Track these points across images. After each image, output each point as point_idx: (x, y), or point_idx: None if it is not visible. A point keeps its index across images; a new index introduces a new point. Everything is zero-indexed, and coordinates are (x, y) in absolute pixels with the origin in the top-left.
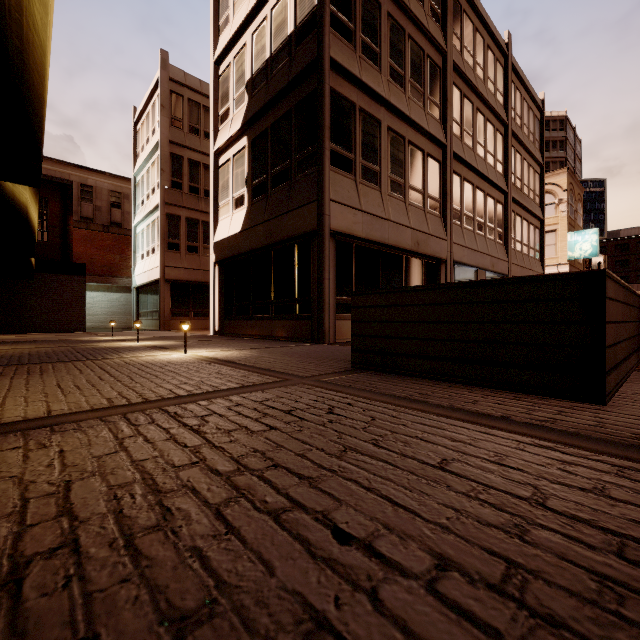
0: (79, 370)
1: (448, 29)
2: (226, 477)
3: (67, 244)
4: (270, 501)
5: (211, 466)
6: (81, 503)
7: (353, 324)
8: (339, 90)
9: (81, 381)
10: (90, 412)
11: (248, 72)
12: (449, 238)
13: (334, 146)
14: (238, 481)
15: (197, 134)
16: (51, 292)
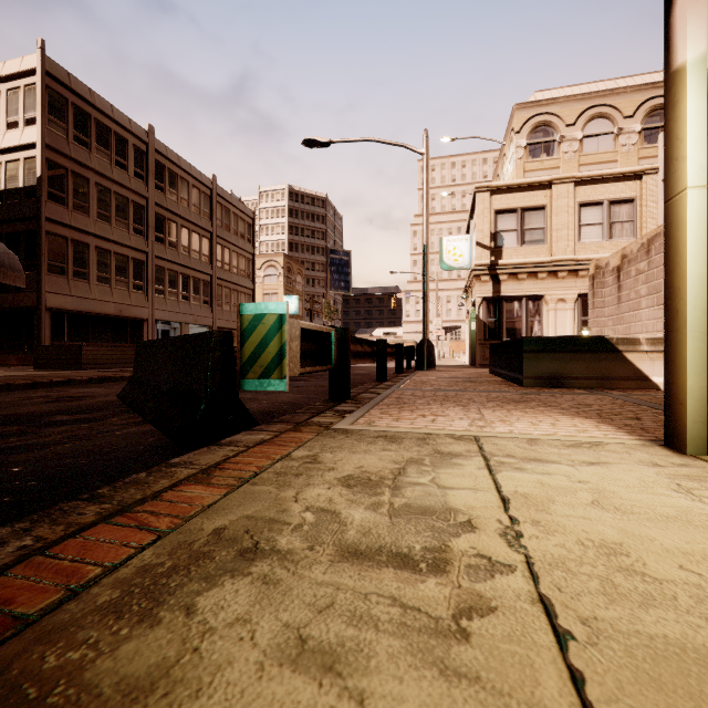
0: None
1: (150, 184)
2: None
3: None
4: None
5: None
6: None
7: (35, 356)
8: (55, 231)
9: None
10: None
11: None
12: (151, 306)
13: (51, 262)
14: None
15: None
16: None
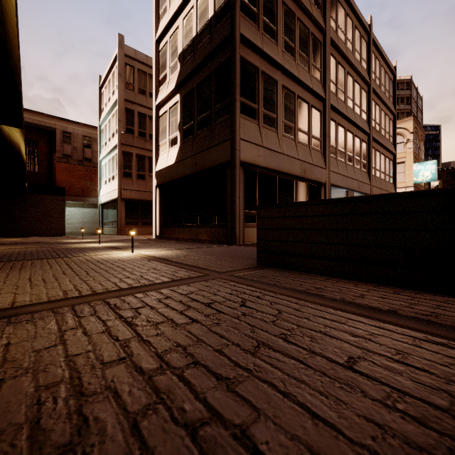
0: (50, 266)
1: (326, 13)
2: (148, 377)
3: (52, 173)
4: (188, 409)
5: (136, 363)
6: (2, 409)
7: (259, 231)
8: (247, 58)
9: (48, 275)
10: (46, 303)
11: (180, 47)
12: (327, 167)
13: (243, 99)
14: (159, 382)
15: (144, 94)
16: (40, 207)
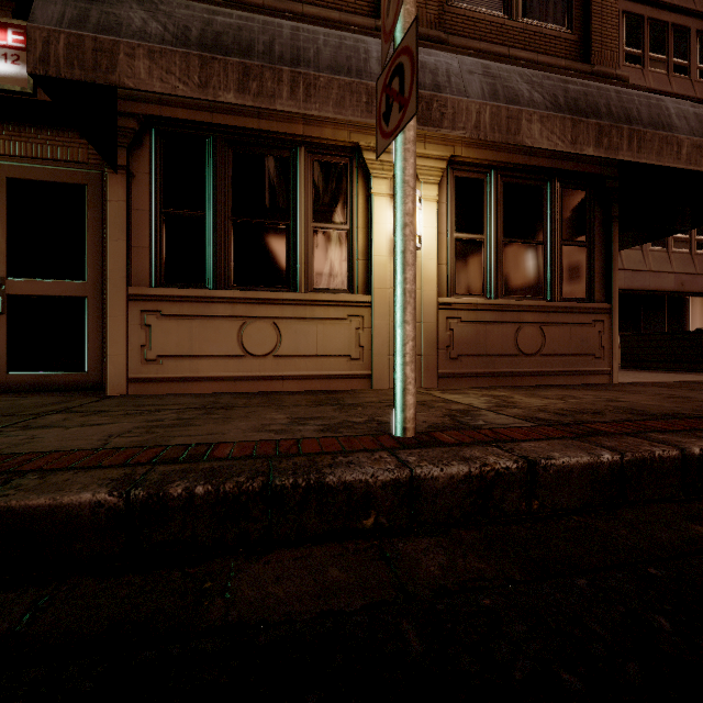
0: None
1: None
2: None
3: None
4: None
5: None
6: None
7: (622, 349)
8: None
9: None
10: None
11: None
12: None
13: None
14: None
15: None
16: None
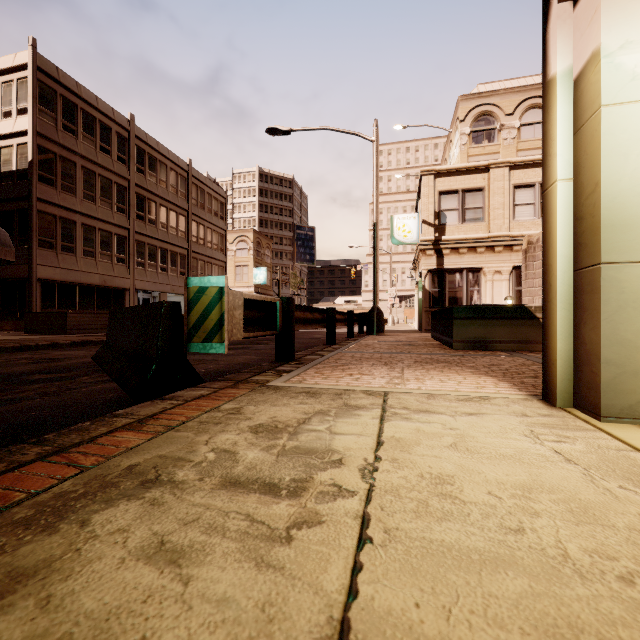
0: None
1: (131, 168)
2: None
3: None
4: None
5: None
6: None
7: (26, 322)
8: (45, 210)
9: None
10: None
11: None
12: (132, 277)
13: (41, 237)
14: None
15: None
16: None
